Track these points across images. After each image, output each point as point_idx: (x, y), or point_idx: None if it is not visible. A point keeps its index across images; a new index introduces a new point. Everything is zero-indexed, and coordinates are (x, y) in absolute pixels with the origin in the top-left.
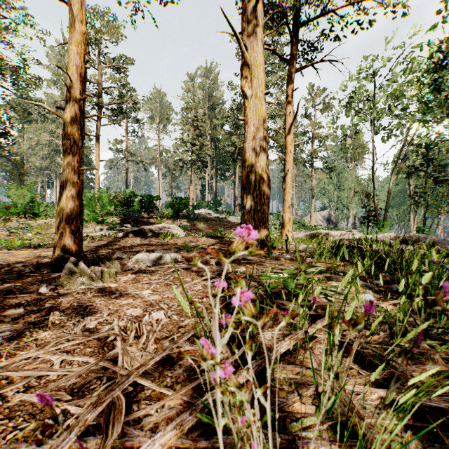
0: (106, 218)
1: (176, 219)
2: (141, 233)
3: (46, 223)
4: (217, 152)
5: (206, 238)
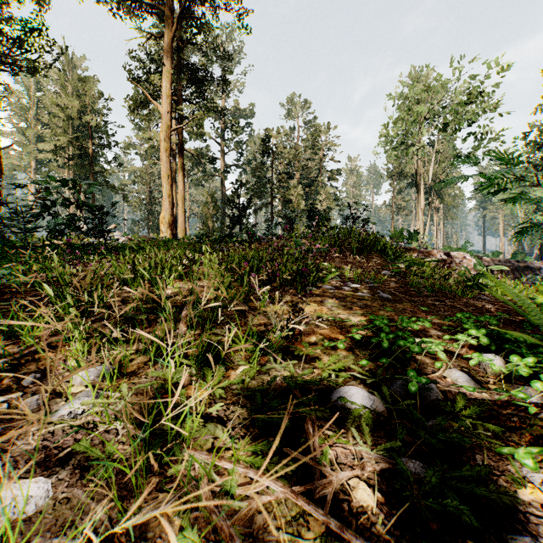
0: None
1: None
2: None
3: None
4: None
5: None
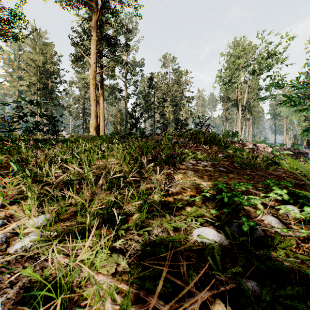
0: None
1: None
2: None
3: None
4: None
5: None
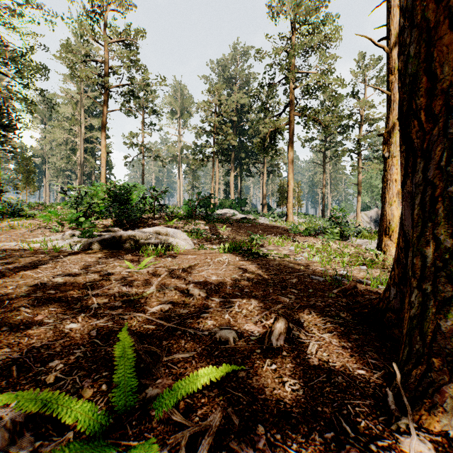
0: (92, 219)
1: (191, 221)
2: (114, 244)
3: (11, 226)
4: (242, 146)
5: (231, 254)
